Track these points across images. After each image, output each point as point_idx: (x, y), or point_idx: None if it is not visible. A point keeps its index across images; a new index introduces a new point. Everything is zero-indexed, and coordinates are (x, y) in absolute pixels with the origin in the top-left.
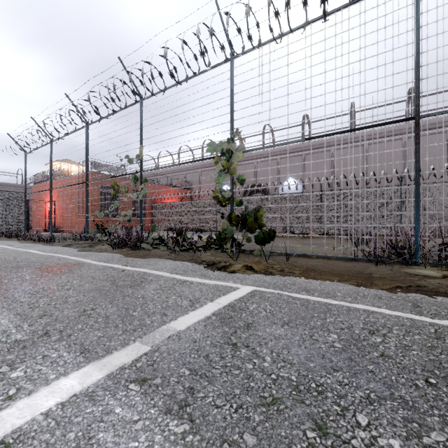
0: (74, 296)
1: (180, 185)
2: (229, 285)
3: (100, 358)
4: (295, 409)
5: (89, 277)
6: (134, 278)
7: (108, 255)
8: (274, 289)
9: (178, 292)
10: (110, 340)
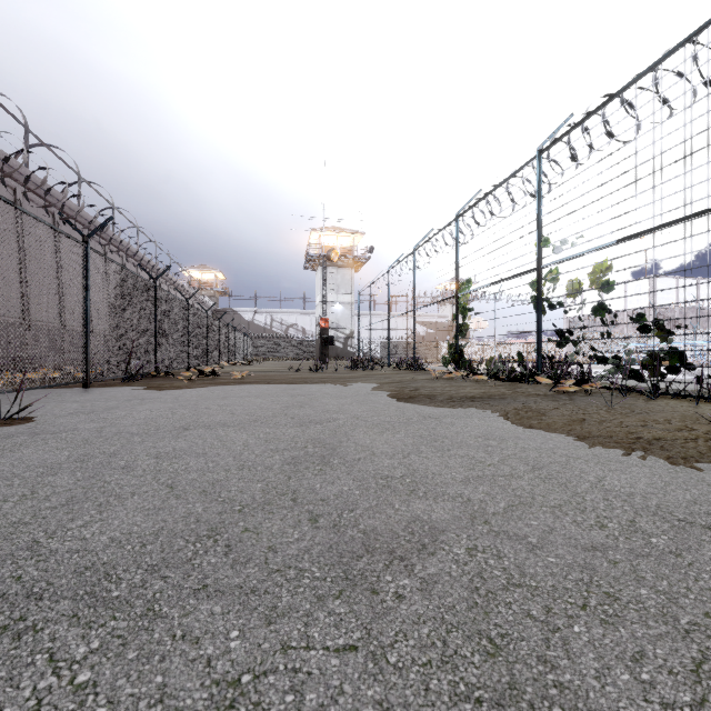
0: None
1: None
2: None
3: None
4: None
5: None
6: None
7: None
8: None
9: None
10: None
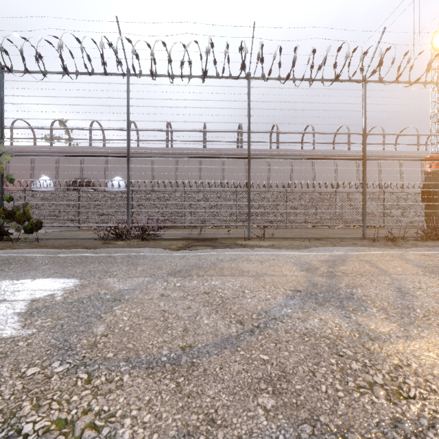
0: None
1: None
2: None
3: None
4: None
5: None
6: None
7: None
8: None
9: None
10: None
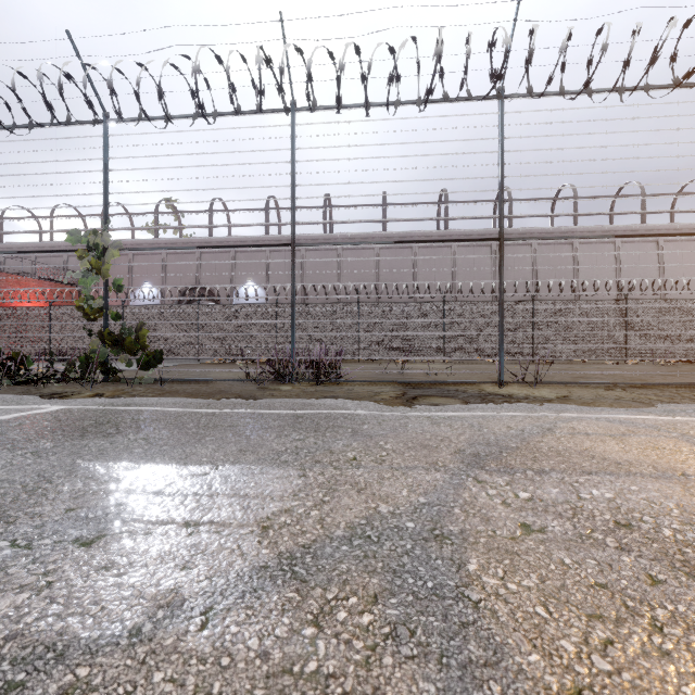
0: None
1: (54, 276)
2: (42, 407)
3: None
4: (3, 445)
5: None
6: None
7: None
8: (93, 406)
9: None
10: None
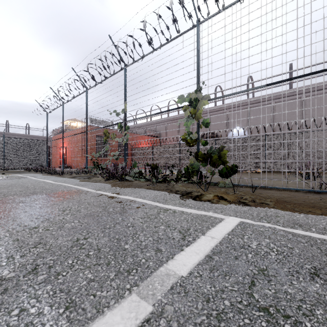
0: (70, 222)
1: (152, 134)
2: (212, 215)
3: (88, 322)
4: None
5: (85, 203)
6: (122, 205)
7: (101, 184)
8: (261, 221)
9: (165, 221)
10: (102, 287)
